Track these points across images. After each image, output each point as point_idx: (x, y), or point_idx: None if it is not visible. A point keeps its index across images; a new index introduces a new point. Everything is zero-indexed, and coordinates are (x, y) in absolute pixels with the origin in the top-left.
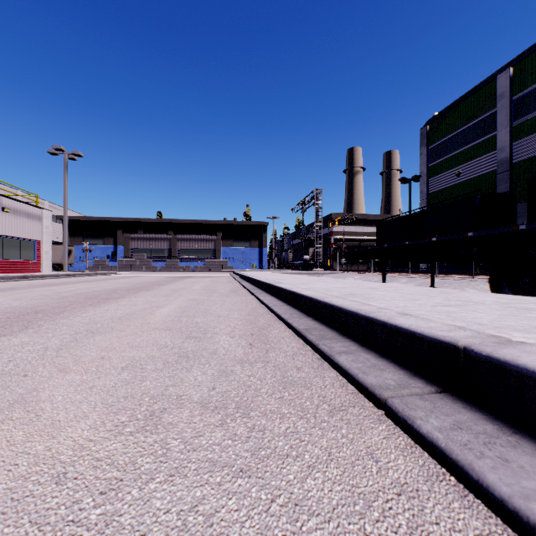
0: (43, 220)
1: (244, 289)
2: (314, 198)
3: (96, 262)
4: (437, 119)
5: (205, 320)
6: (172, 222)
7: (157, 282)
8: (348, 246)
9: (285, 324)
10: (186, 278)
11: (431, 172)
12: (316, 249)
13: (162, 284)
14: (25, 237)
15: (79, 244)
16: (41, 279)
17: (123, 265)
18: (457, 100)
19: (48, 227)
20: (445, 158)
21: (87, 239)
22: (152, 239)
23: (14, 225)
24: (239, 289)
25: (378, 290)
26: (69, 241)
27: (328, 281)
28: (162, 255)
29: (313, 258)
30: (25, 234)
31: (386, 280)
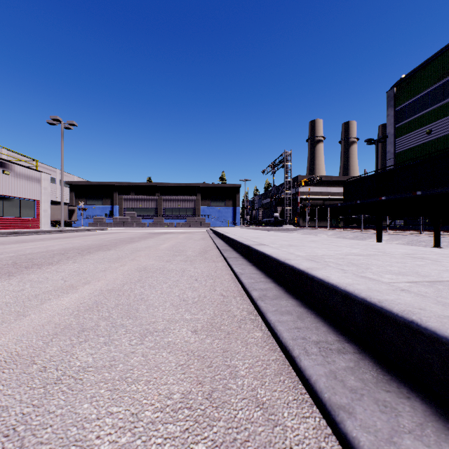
0: (42, 182)
1: (216, 249)
2: (283, 160)
3: (95, 219)
4: (405, 80)
5: (95, 359)
6: (159, 185)
7: (130, 239)
8: (313, 205)
9: (324, 419)
10: (163, 234)
11: (399, 132)
12: (286, 207)
13: (132, 241)
14: (25, 197)
15: (83, 204)
16: (31, 234)
17: (117, 222)
18: (427, 61)
19: (46, 188)
20: (414, 118)
21: (89, 200)
22: (141, 200)
23: (14, 186)
24: (210, 249)
25: (448, 264)
26: (74, 202)
27: (320, 241)
28: (149, 213)
29: (281, 215)
30: (25, 194)
31: (363, 237)
